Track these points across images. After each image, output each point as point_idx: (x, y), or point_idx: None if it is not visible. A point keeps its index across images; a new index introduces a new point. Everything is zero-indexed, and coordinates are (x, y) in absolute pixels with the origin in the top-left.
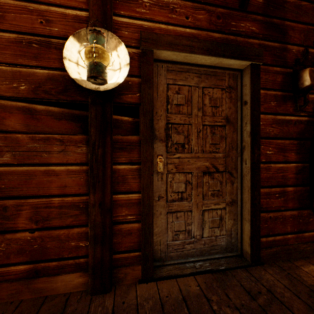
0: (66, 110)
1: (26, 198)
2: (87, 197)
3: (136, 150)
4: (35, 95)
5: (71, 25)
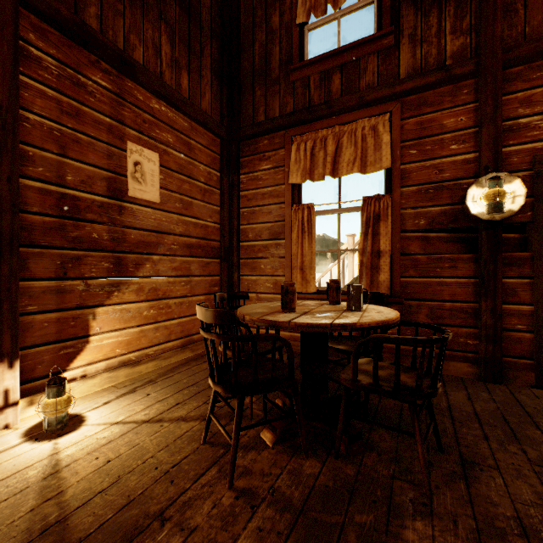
0: (453, 235)
1: (424, 301)
2: (474, 305)
3: (526, 266)
4: (430, 227)
5: (460, 168)
